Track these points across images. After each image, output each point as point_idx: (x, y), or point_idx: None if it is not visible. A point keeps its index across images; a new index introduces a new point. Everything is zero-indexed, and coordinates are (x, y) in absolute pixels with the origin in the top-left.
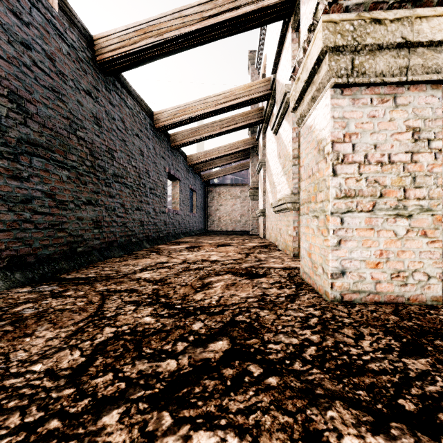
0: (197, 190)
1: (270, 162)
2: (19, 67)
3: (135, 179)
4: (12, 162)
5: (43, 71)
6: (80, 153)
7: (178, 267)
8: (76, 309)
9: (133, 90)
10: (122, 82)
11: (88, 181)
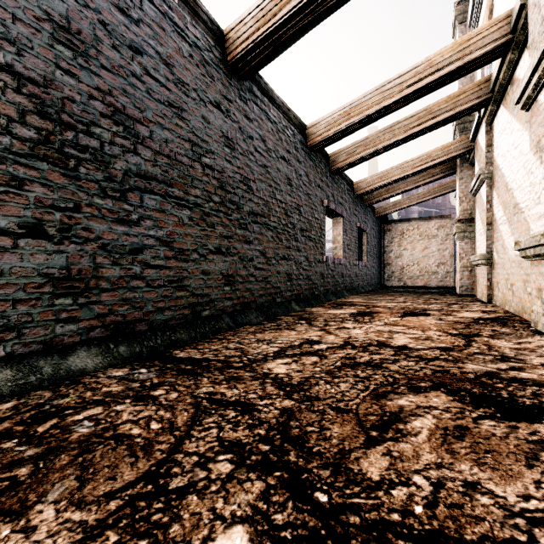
0: (368, 229)
1: (506, 169)
2: (127, 78)
3: (280, 218)
4: (118, 201)
5: (158, 81)
6: (206, 186)
7: (336, 356)
8: (139, 443)
9: (278, 97)
10: (262, 88)
11: (217, 222)
